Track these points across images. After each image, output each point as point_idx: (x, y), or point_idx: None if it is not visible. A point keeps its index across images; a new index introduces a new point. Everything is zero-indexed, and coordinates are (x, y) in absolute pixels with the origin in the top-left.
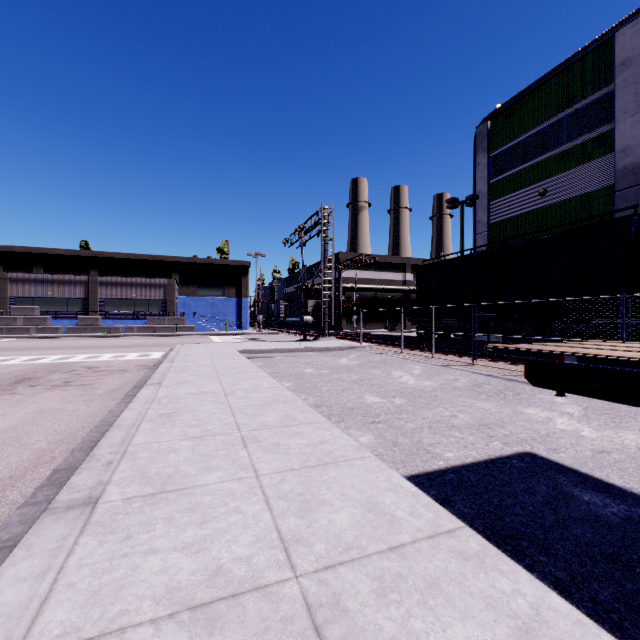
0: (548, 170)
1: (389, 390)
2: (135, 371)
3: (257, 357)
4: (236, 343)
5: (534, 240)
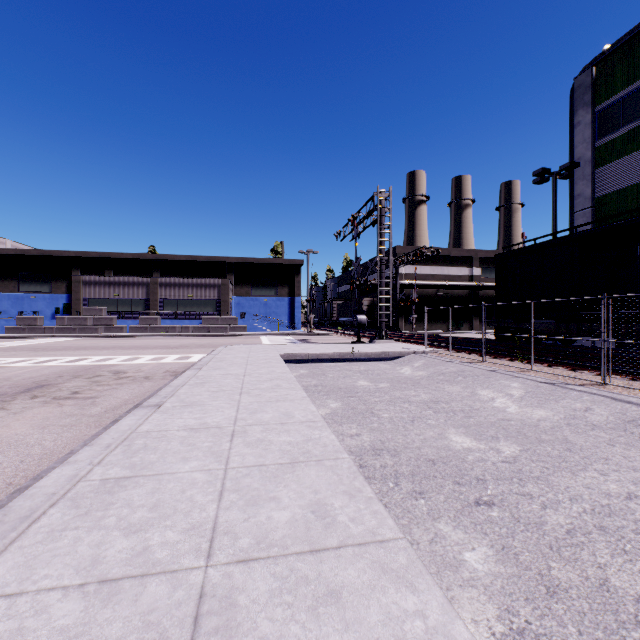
0: None
1: (482, 423)
2: (158, 379)
3: (303, 362)
4: (282, 345)
5: None
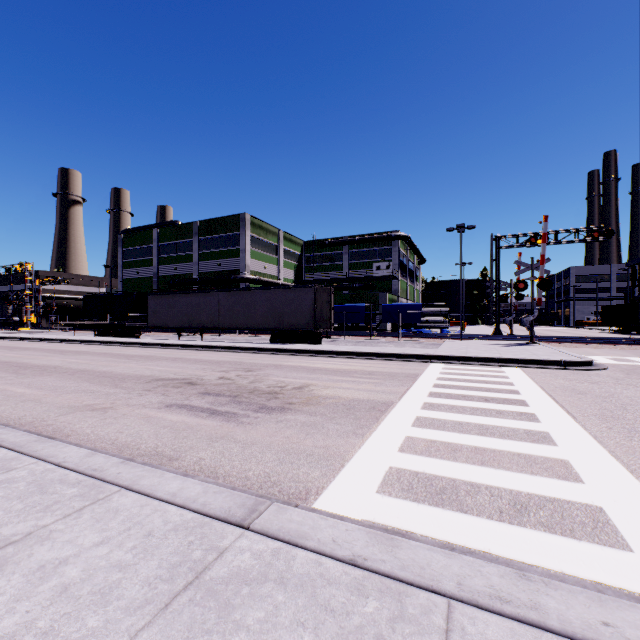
0: (140, 264)
1: None
2: None
3: None
4: None
5: (118, 295)
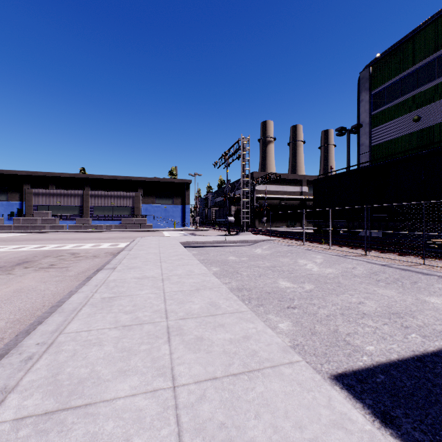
0: (421, 101)
1: (298, 276)
2: (103, 257)
3: (194, 247)
4: (179, 236)
5: (414, 154)
